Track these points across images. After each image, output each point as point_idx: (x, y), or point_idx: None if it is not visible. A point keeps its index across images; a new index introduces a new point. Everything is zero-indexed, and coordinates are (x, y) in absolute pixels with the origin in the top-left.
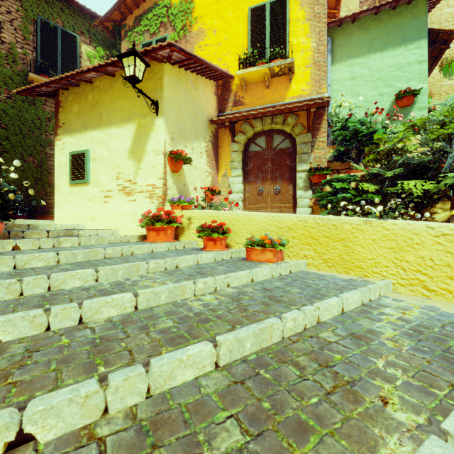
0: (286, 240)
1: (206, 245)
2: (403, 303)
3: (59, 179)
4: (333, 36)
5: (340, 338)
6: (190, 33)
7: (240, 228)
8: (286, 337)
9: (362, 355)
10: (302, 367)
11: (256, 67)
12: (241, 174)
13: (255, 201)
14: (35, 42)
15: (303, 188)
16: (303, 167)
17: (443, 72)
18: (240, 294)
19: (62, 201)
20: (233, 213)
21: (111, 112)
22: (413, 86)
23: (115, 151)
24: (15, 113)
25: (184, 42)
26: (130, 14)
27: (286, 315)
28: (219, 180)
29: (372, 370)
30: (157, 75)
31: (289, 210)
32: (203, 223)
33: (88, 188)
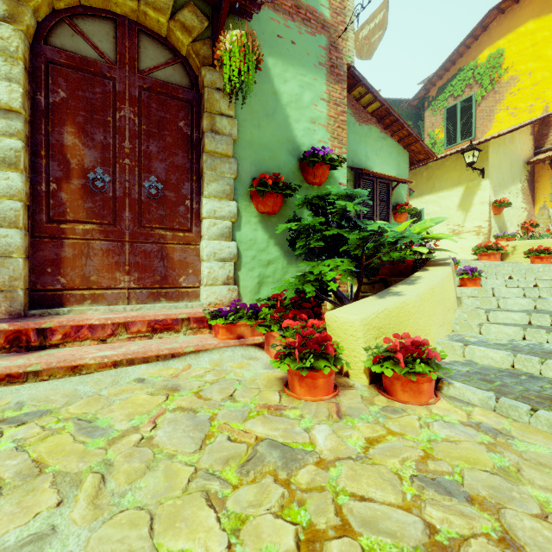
0: None
1: (533, 262)
2: None
3: None
4: None
5: None
6: (499, 84)
7: None
8: None
9: None
10: None
11: None
12: None
13: None
14: None
15: None
16: None
17: None
18: None
19: None
20: None
21: (442, 182)
22: None
23: (446, 207)
24: None
25: (492, 94)
26: (433, 87)
27: None
28: (535, 213)
29: None
30: (483, 151)
31: None
32: (527, 249)
33: None
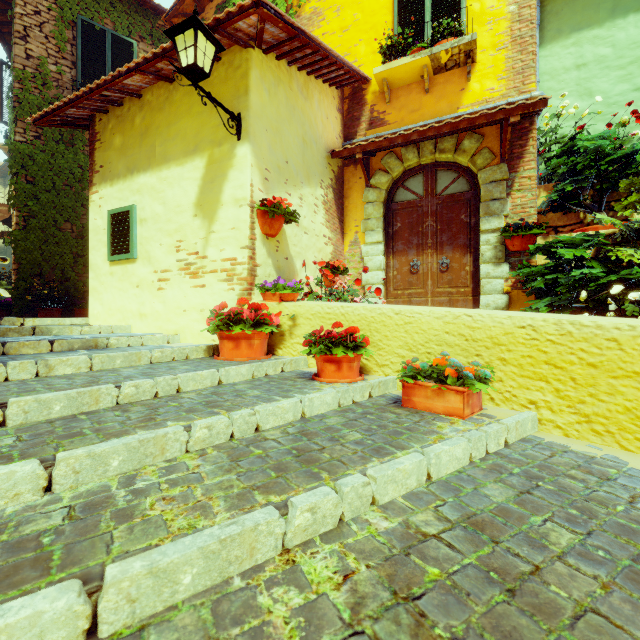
0: (489, 368)
1: (321, 371)
2: None
3: (95, 253)
4: None
5: None
6: (299, 19)
7: (386, 338)
8: None
9: None
10: None
11: (408, 57)
12: (382, 239)
13: (406, 284)
14: (75, 54)
15: (493, 260)
16: (492, 223)
17: None
18: (410, 545)
19: (100, 287)
20: (373, 309)
21: (167, 141)
22: None
23: (175, 205)
24: (46, 159)
25: None
26: (210, 2)
27: None
28: (345, 251)
29: None
30: (240, 70)
31: (466, 298)
32: (317, 325)
33: (135, 267)
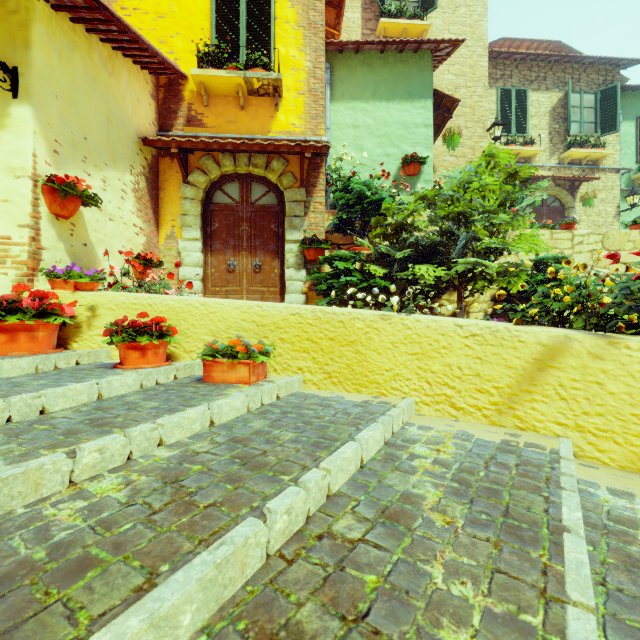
0: (272, 346)
1: (124, 359)
2: (433, 431)
3: None
4: (332, 63)
5: (367, 527)
6: None
7: (193, 326)
8: (274, 552)
9: (408, 562)
10: (310, 639)
11: (224, 71)
12: (200, 236)
13: (223, 282)
14: None
15: (295, 266)
16: (294, 235)
17: (447, 143)
18: (185, 460)
19: None
20: (181, 300)
21: None
22: (420, 152)
23: None
24: None
25: None
26: None
27: (275, 504)
28: (161, 243)
29: (430, 599)
30: (16, 16)
31: (275, 297)
32: (121, 316)
33: None
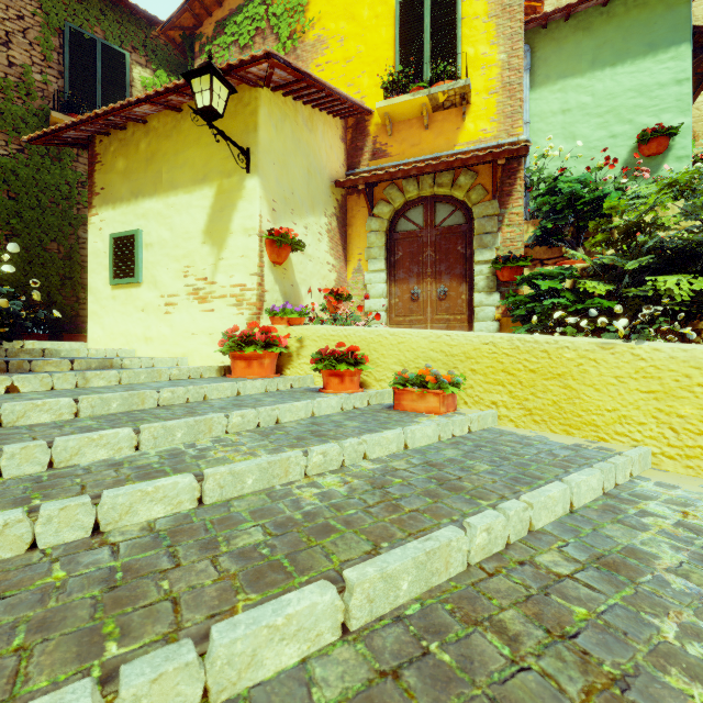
0: (462, 377)
1: (327, 384)
2: (678, 491)
3: (95, 276)
4: (532, 44)
5: (576, 567)
6: (302, 44)
7: (383, 356)
8: (474, 563)
9: (629, 609)
10: (513, 636)
11: (408, 95)
12: (384, 267)
13: (407, 312)
14: (62, 63)
15: (486, 289)
16: (484, 255)
17: None
18: (386, 473)
19: (100, 311)
20: (372, 331)
21: (175, 169)
22: (668, 121)
23: (183, 231)
24: (31, 174)
25: (293, 58)
26: (209, 17)
27: (474, 520)
28: (349, 278)
29: (656, 648)
30: (249, 107)
31: (462, 325)
32: (322, 346)
33: (140, 291)
